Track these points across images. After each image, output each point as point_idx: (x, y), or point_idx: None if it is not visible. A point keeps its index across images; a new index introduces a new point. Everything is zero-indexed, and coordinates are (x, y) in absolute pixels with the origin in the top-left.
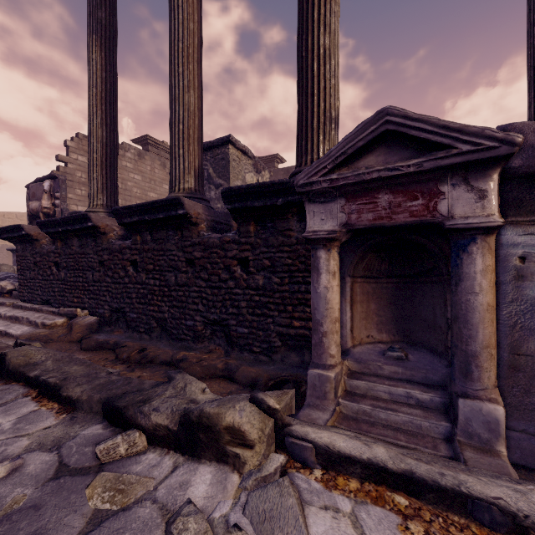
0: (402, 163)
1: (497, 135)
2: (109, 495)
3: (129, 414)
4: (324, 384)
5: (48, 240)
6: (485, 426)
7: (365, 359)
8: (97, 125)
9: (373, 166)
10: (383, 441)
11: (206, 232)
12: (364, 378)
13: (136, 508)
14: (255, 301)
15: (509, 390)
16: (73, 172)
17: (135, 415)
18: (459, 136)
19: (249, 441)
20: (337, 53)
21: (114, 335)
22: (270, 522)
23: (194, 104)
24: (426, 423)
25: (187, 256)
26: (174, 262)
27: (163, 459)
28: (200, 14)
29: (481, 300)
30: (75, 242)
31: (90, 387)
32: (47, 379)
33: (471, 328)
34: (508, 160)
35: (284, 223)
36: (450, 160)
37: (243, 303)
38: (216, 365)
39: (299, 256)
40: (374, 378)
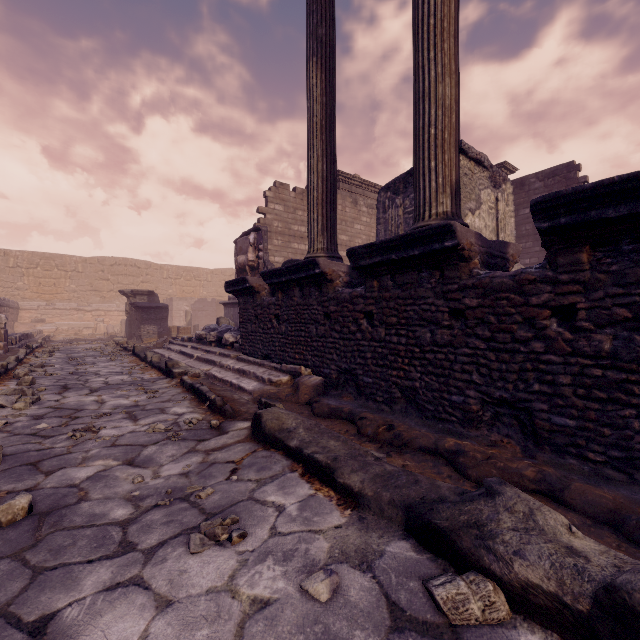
0: None
1: None
2: None
3: (463, 545)
4: None
5: (267, 291)
6: None
7: None
8: (317, 159)
9: None
10: None
11: (482, 270)
12: None
13: None
14: (591, 376)
15: None
16: (271, 223)
17: (476, 550)
18: None
19: None
20: None
21: (344, 401)
22: None
23: (450, 95)
24: None
25: (452, 304)
26: (429, 313)
27: None
28: None
29: None
30: (296, 292)
31: (368, 477)
32: (312, 454)
33: None
34: None
35: None
36: None
37: (563, 378)
38: (523, 471)
39: None
40: None
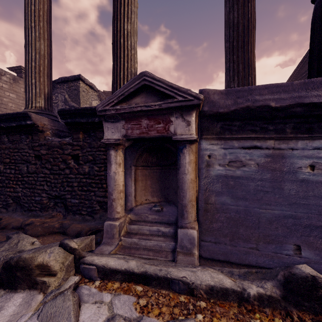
0: (152, 103)
1: (193, 94)
2: None
3: None
4: (113, 229)
5: None
6: (189, 241)
7: (140, 212)
8: None
9: (139, 103)
10: (139, 258)
11: (51, 137)
12: (138, 223)
13: None
14: (83, 182)
15: (204, 222)
16: None
17: None
18: (177, 92)
19: (53, 272)
20: (135, 36)
21: None
22: (53, 319)
23: (44, 49)
24: (164, 244)
25: (36, 153)
26: (26, 157)
27: None
28: None
29: (188, 177)
30: None
31: None
32: None
33: (184, 192)
34: (200, 107)
35: (101, 133)
36: (174, 104)
37: (75, 184)
38: (54, 225)
39: None
40: (143, 223)
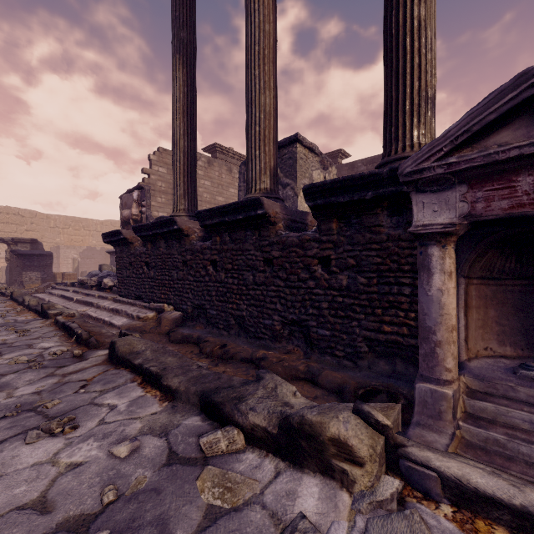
0: None
1: None
2: (219, 491)
3: (226, 410)
4: (439, 401)
5: (140, 243)
6: None
7: (489, 376)
8: (180, 137)
9: (509, 143)
10: (533, 484)
11: (284, 231)
12: (491, 399)
13: (247, 511)
14: (337, 302)
15: None
16: (155, 182)
17: (232, 412)
18: None
19: (358, 458)
20: (433, 23)
21: (196, 330)
22: None
23: (269, 104)
24: None
25: (265, 255)
26: (252, 261)
27: (263, 461)
28: (275, 14)
29: None
30: (162, 243)
31: (186, 379)
32: (149, 367)
33: None
34: None
35: (372, 219)
36: None
37: (324, 304)
38: (298, 367)
39: (390, 254)
40: (505, 401)
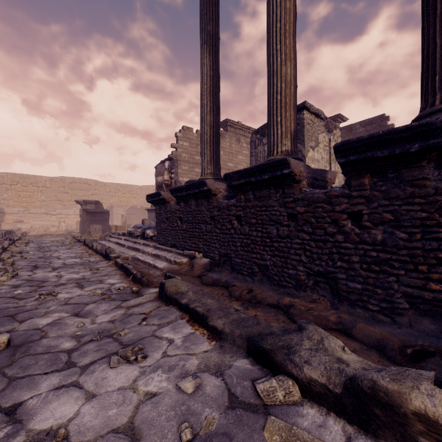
0: None
1: None
2: None
3: (277, 358)
4: None
5: (174, 202)
6: None
7: None
8: (207, 113)
9: None
10: None
11: (308, 188)
12: None
13: None
14: (370, 256)
15: None
16: (180, 154)
17: (284, 361)
18: None
19: None
20: None
21: (222, 275)
22: None
23: (290, 74)
24: None
25: (289, 211)
26: (275, 216)
27: (326, 420)
28: None
29: None
30: (193, 202)
31: (228, 321)
32: (195, 307)
33: None
34: None
35: (414, 172)
36: None
37: (355, 258)
38: (328, 317)
39: (439, 208)
40: None
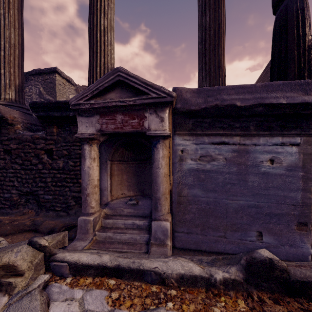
0: (127, 99)
1: (166, 91)
2: None
3: None
4: (87, 224)
5: None
6: (162, 233)
7: (115, 206)
8: None
9: (113, 99)
10: (113, 251)
11: (22, 131)
12: (113, 217)
13: None
14: (57, 177)
15: (177, 214)
16: None
17: None
18: (151, 89)
19: (20, 271)
20: (112, 32)
21: None
22: None
23: (14, 39)
24: (139, 237)
25: (5, 147)
26: None
27: None
28: None
29: (162, 171)
30: None
31: None
32: None
33: (158, 186)
34: (173, 104)
35: (76, 128)
36: (148, 100)
37: (49, 179)
38: (25, 223)
39: None
40: (118, 217)
